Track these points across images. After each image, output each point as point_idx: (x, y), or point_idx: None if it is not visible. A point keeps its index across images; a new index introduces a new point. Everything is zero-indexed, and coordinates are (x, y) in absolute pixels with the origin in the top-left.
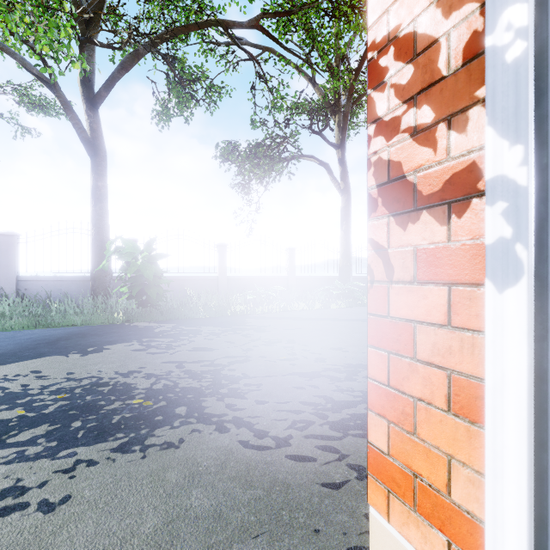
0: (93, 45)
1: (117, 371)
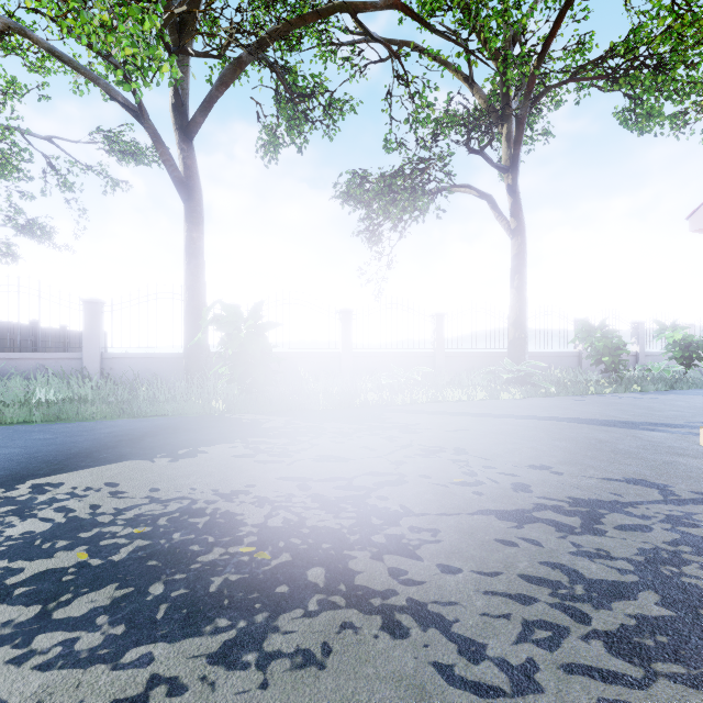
0: (186, 60)
1: (216, 490)
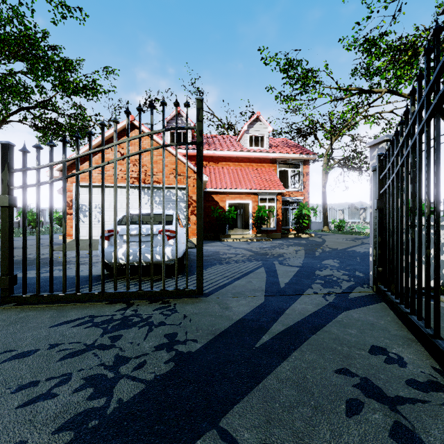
0: None
1: None
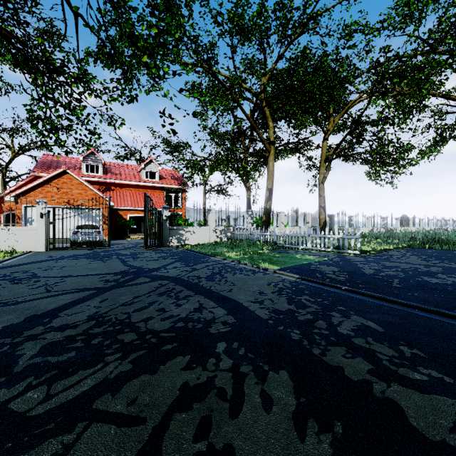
0: None
1: None
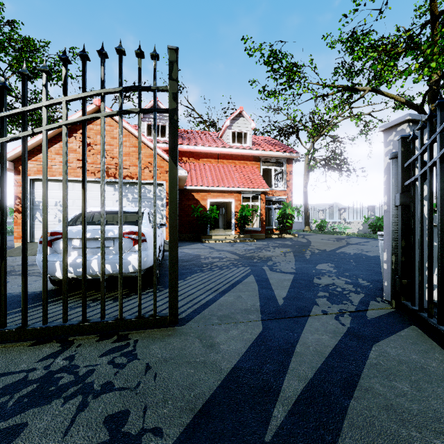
0: None
1: None
